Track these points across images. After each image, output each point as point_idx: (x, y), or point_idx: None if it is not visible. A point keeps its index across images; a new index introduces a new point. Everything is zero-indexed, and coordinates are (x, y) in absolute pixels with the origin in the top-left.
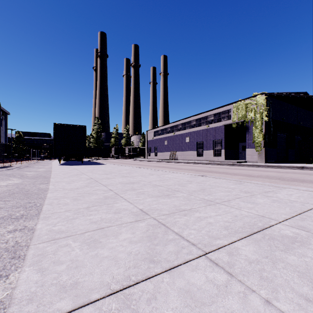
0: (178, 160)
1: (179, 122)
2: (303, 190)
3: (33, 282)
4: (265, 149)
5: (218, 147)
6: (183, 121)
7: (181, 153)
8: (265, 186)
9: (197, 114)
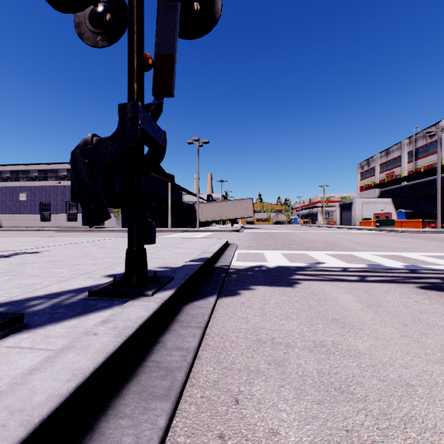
0: (3, 227)
1: (5, 167)
2: (109, 237)
3: (8, 250)
4: (122, 215)
5: (74, 210)
6: (15, 168)
7: (11, 216)
8: (94, 237)
9: (41, 163)
